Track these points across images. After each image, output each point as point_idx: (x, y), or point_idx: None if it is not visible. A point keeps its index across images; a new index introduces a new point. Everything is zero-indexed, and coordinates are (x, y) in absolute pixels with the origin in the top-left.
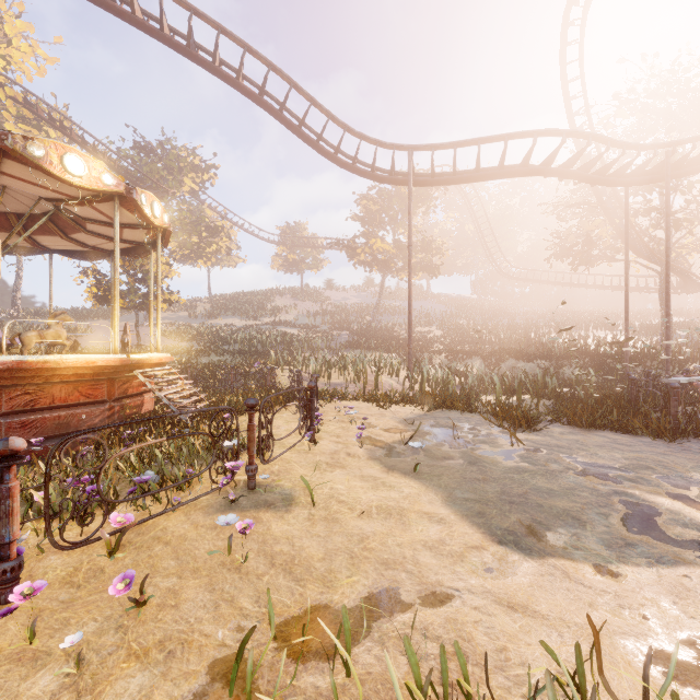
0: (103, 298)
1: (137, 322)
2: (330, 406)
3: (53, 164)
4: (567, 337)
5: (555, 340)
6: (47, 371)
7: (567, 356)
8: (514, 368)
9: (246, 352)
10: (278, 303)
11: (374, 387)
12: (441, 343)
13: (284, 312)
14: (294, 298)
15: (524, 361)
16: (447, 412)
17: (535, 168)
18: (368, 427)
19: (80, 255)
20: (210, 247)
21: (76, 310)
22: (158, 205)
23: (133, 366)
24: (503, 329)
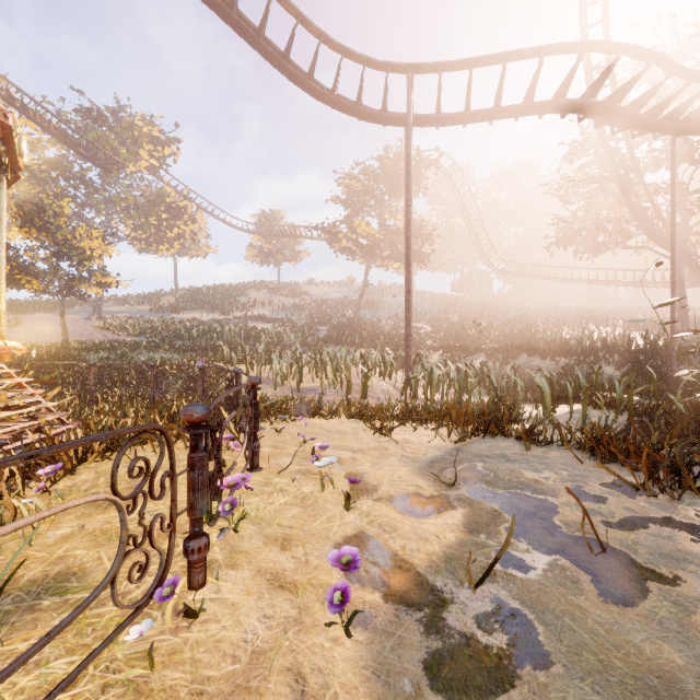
0: (8, 277)
1: (62, 310)
2: (293, 428)
3: None
4: (569, 333)
5: (561, 335)
6: None
7: (591, 351)
8: (528, 366)
9: (200, 348)
10: (252, 297)
11: (362, 394)
12: (433, 339)
13: (259, 306)
14: (271, 292)
15: (539, 358)
16: (494, 442)
17: (575, 100)
18: (358, 490)
19: None
20: (171, 231)
21: (15, 301)
22: None
23: None
24: (500, 324)
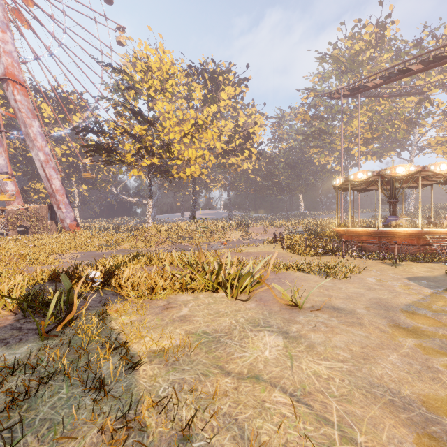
0: None
1: None
2: None
3: (392, 173)
4: None
5: None
6: (392, 233)
7: None
8: None
9: None
10: None
11: None
12: None
13: None
14: None
15: None
16: None
17: None
18: None
19: (443, 183)
20: None
21: None
22: (444, 165)
23: (428, 233)
24: None
